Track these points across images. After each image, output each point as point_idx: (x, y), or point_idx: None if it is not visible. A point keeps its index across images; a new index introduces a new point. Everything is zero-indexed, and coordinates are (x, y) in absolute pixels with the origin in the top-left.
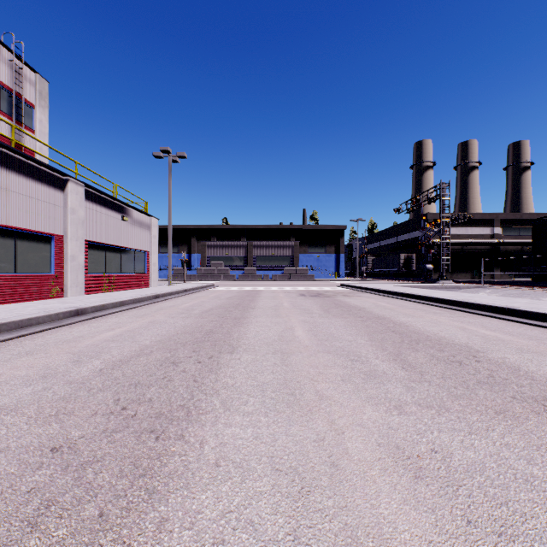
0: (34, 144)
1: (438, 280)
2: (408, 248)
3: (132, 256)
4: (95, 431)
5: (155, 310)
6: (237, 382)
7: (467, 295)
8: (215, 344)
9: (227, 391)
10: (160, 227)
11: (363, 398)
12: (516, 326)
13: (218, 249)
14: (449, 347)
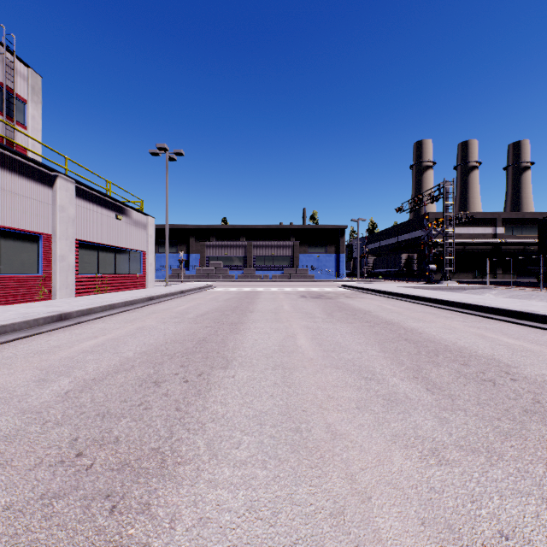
0: (26, 141)
1: (442, 281)
2: (409, 248)
3: (127, 256)
4: (30, 495)
5: (147, 314)
6: (228, 411)
7: (476, 297)
8: (207, 356)
9: (216, 426)
10: (158, 227)
11: (388, 437)
12: (540, 333)
13: (217, 249)
14: (474, 360)
